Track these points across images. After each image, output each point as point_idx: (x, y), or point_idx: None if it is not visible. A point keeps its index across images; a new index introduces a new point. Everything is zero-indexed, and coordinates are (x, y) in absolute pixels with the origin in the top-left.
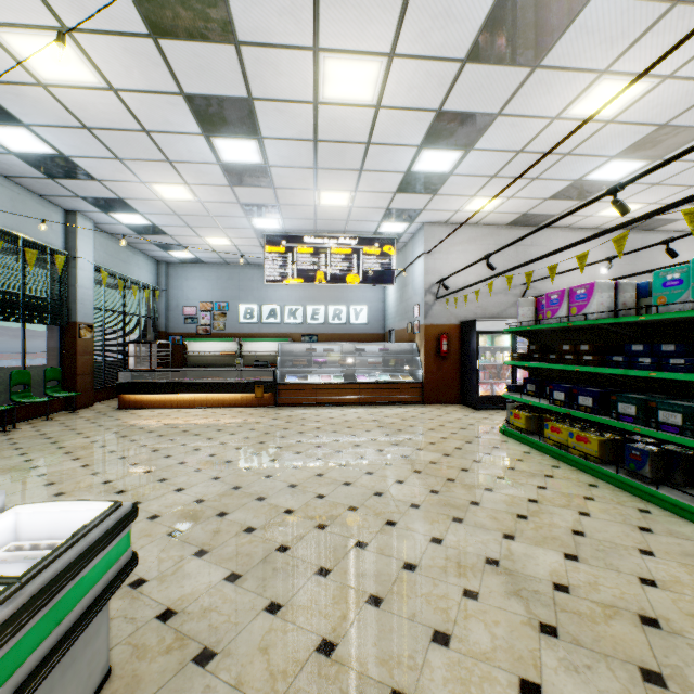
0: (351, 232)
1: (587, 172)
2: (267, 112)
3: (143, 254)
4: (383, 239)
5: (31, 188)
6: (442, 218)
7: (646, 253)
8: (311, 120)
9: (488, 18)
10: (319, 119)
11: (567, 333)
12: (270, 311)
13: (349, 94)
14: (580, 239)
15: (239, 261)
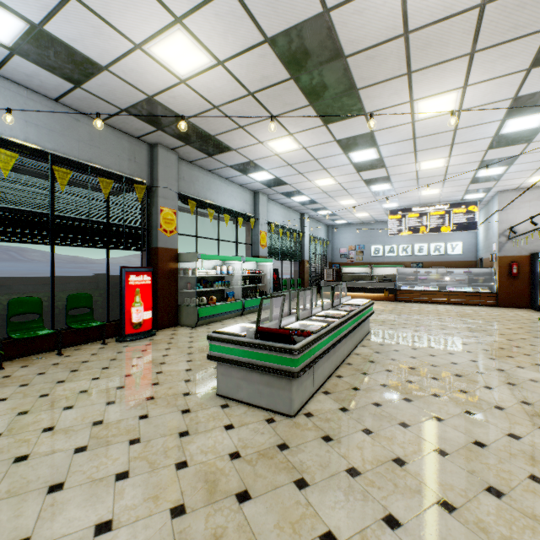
0: (444, 202)
1: None
2: (395, 177)
3: (322, 224)
4: (468, 202)
5: (294, 209)
6: (512, 187)
7: None
8: (415, 175)
9: (491, 142)
10: (418, 174)
11: None
12: (389, 249)
13: (432, 167)
14: None
15: (370, 221)
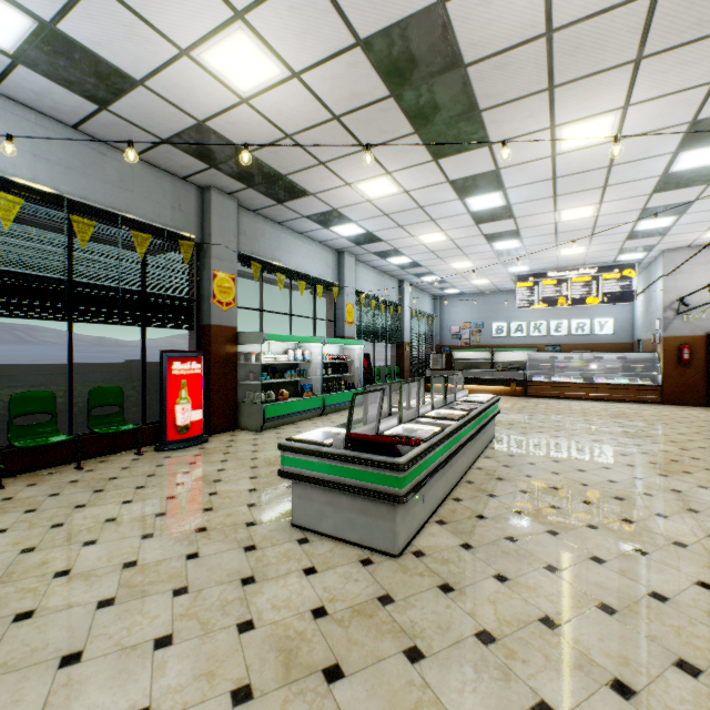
0: (590, 264)
1: None
2: (526, 231)
3: (427, 294)
4: (622, 264)
5: (390, 274)
6: (682, 245)
7: None
8: (553, 228)
9: (658, 183)
10: (557, 227)
11: None
12: (517, 327)
13: (576, 217)
14: None
15: (491, 290)
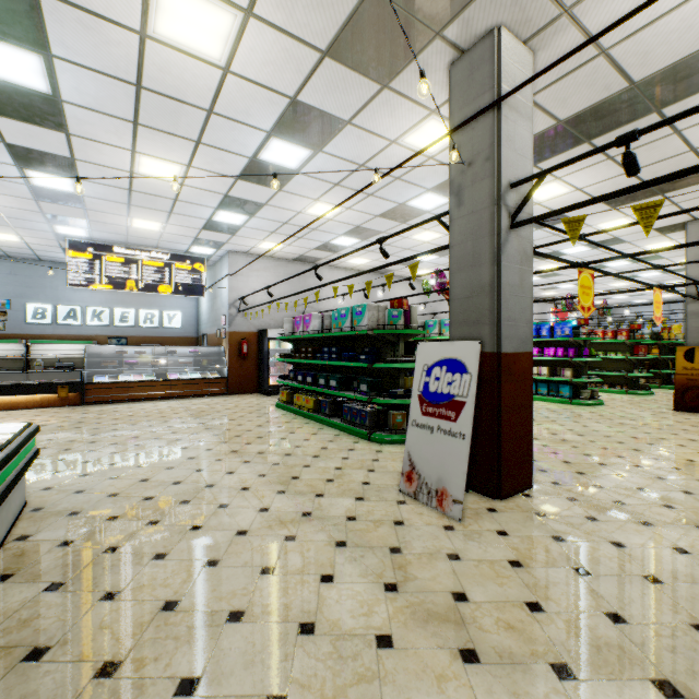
0: (164, 248)
1: (330, 240)
2: (87, 168)
3: None
4: (194, 257)
5: None
6: (243, 250)
7: (381, 288)
8: (128, 180)
9: (246, 167)
10: (134, 180)
11: (310, 341)
12: (69, 312)
13: (160, 175)
14: (342, 275)
15: (26, 256)
